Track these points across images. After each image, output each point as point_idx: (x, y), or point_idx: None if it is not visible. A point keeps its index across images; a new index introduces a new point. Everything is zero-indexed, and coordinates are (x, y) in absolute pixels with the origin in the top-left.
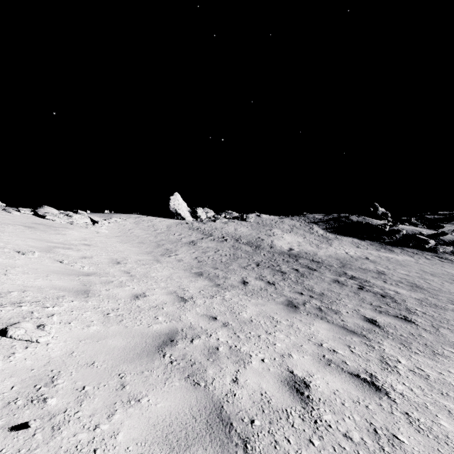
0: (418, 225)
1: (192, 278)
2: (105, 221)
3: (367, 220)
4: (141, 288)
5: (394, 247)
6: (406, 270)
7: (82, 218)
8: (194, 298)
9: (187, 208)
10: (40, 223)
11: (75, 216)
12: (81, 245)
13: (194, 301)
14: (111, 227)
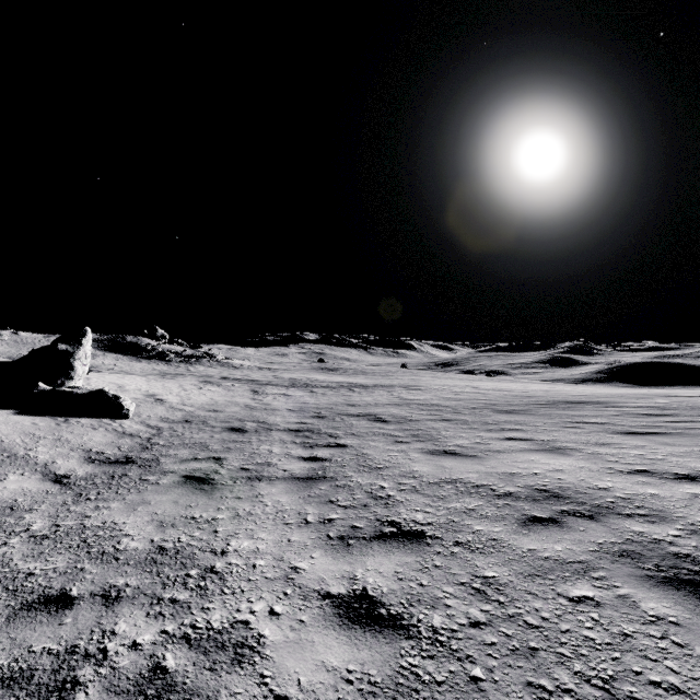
0: (185, 345)
1: None
2: None
3: (141, 340)
4: None
5: (146, 359)
6: (130, 368)
7: None
8: None
9: None
10: None
11: None
12: None
13: None
14: None
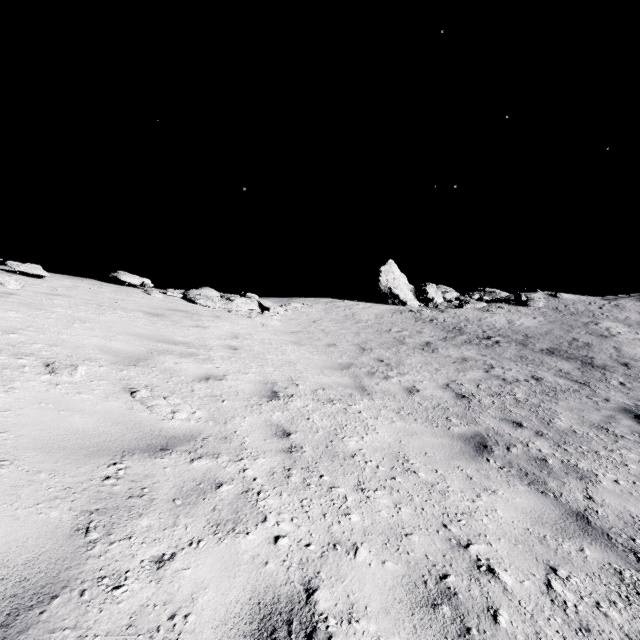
0: None
1: (466, 464)
2: (280, 308)
3: None
4: (304, 537)
5: None
6: None
7: (247, 303)
8: None
9: (409, 285)
10: (183, 309)
11: (238, 300)
12: (220, 347)
13: None
14: (287, 317)
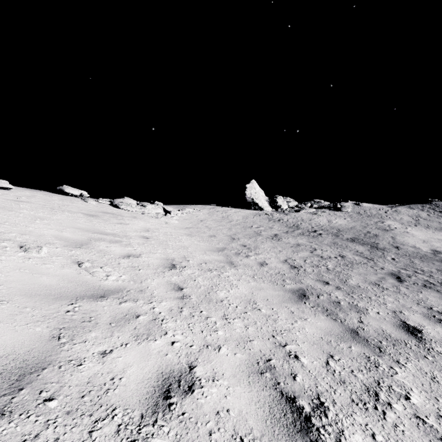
0: None
1: (291, 305)
2: (178, 212)
3: None
4: (189, 342)
5: None
6: None
7: (155, 208)
8: (326, 406)
9: (265, 197)
10: (110, 212)
11: (149, 206)
12: (137, 237)
13: (337, 439)
14: (182, 217)
